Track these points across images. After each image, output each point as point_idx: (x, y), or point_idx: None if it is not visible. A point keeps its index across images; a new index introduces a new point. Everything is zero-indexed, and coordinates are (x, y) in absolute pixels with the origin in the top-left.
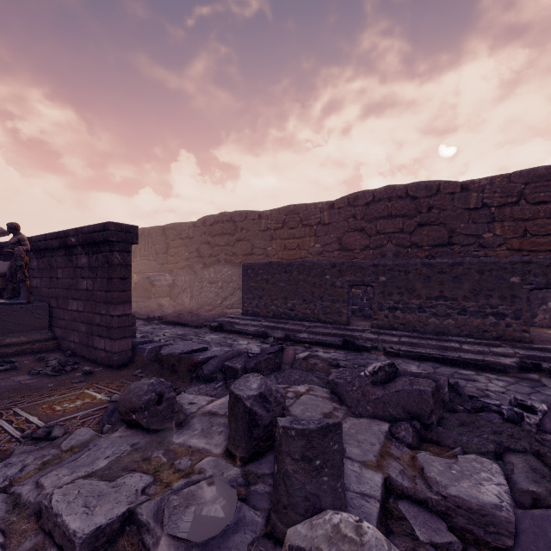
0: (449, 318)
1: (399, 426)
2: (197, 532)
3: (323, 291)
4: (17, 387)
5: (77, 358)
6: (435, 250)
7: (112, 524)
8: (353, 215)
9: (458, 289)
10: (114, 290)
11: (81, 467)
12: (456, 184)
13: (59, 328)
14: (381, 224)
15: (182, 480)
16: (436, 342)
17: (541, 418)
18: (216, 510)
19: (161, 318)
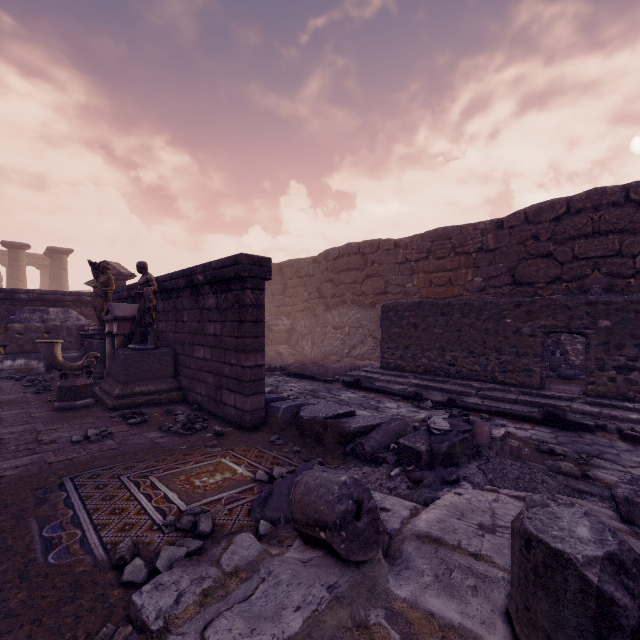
0: None
1: None
2: None
3: (500, 340)
4: (150, 447)
5: (204, 413)
6: None
7: None
8: (533, 236)
9: None
10: (245, 336)
11: (261, 620)
12: None
13: (185, 377)
14: (582, 245)
15: None
16: None
17: None
18: None
19: (283, 368)
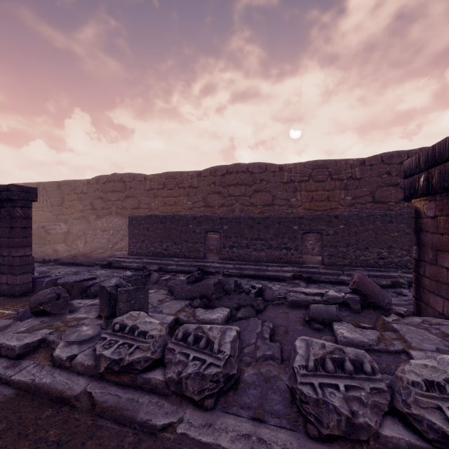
0: (263, 251)
1: (194, 300)
2: (79, 338)
3: (187, 236)
4: None
5: None
6: (264, 208)
7: (34, 343)
8: (213, 182)
9: (267, 234)
10: (16, 237)
11: (9, 332)
12: (276, 166)
13: None
14: (232, 189)
15: (72, 328)
16: (254, 266)
17: (257, 290)
18: (89, 332)
19: (56, 260)
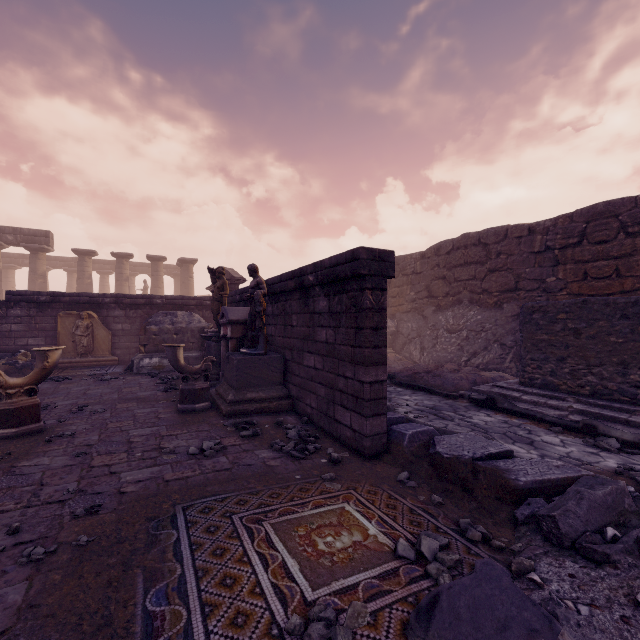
0: None
1: None
2: None
3: None
4: (263, 472)
5: (315, 428)
6: None
7: None
8: None
9: None
10: (364, 345)
11: None
12: None
13: (294, 385)
14: None
15: None
16: None
17: None
18: None
19: (392, 376)
